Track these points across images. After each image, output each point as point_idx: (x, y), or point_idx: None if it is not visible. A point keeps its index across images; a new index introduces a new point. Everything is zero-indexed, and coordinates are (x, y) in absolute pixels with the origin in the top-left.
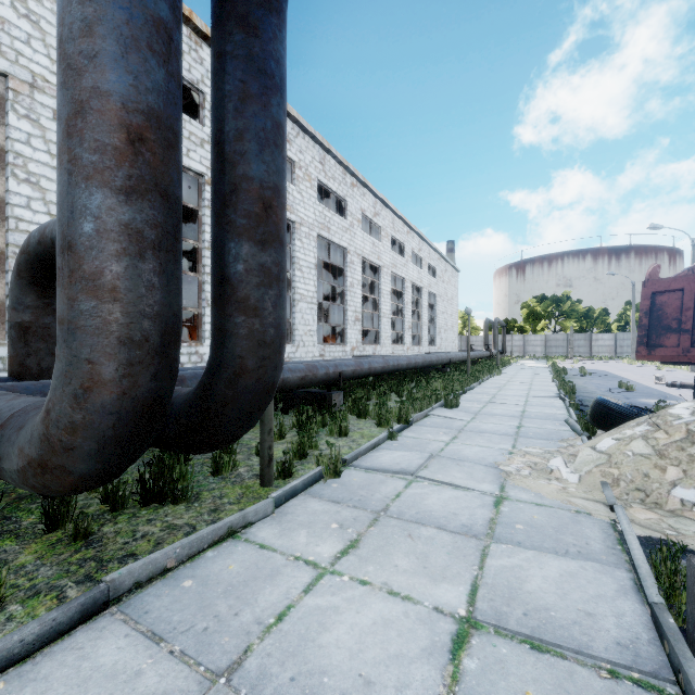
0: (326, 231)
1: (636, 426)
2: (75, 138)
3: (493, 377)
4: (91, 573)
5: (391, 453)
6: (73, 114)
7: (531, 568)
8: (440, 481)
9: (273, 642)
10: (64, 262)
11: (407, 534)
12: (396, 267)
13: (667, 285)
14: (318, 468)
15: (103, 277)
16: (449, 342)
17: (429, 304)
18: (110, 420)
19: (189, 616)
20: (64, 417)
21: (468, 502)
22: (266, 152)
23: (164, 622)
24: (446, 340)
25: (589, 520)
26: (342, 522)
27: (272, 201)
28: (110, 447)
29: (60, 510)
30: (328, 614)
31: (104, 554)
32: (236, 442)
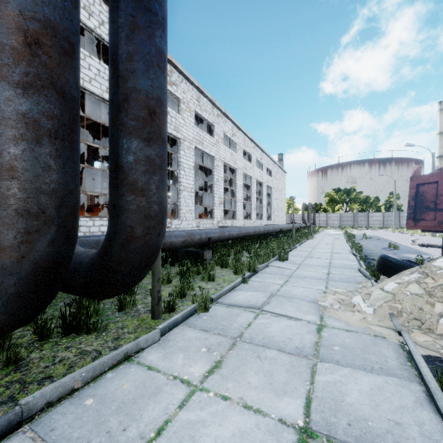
0: (200, 145)
1: (411, 274)
2: None
3: (308, 240)
4: (14, 394)
5: (244, 293)
6: None
7: (349, 383)
8: (278, 314)
9: None
10: None
11: (257, 356)
12: (246, 169)
13: (427, 179)
14: (193, 305)
15: (2, 158)
16: (279, 218)
17: (267, 193)
18: (11, 280)
19: (86, 432)
20: None
21: (299, 329)
22: (151, 71)
23: (65, 439)
24: (278, 216)
25: (384, 342)
26: (209, 347)
27: (155, 109)
28: (13, 302)
29: None
30: (197, 427)
31: (28, 377)
32: (137, 286)
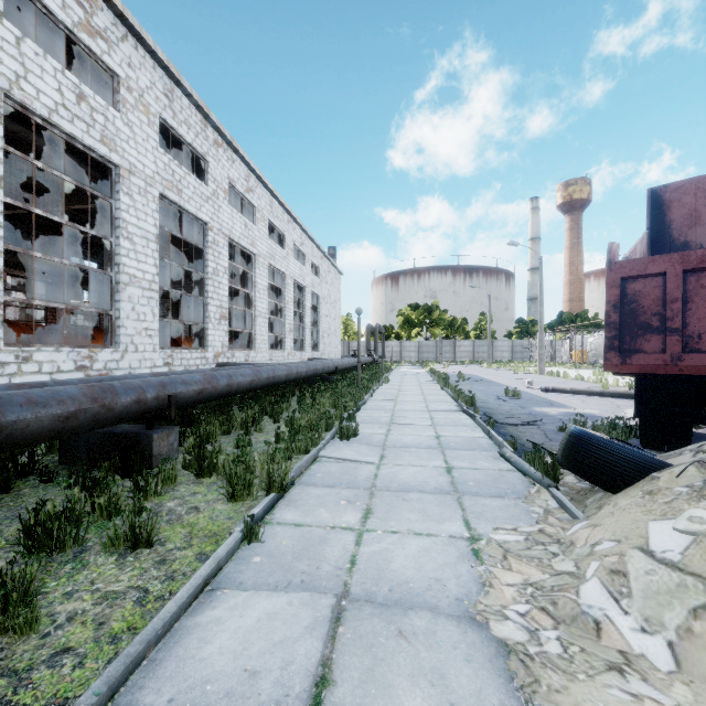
0: (175, 193)
1: (704, 498)
2: None
3: (382, 385)
4: None
5: (242, 608)
6: None
7: None
8: None
9: None
10: None
11: None
12: (275, 259)
13: (642, 267)
14: None
15: None
16: (332, 347)
17: (312, 306)
18: None
19: None
20: None
21: None
22: None
23: None
24: (330, 345)
25: None
26: None
27: None
28: None
29: None
30: None
31: None
32: None
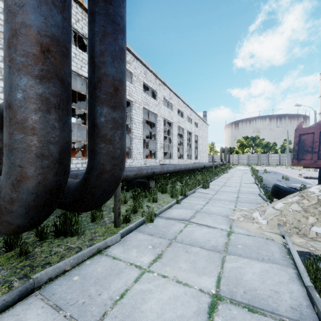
0: (147, 106)
1: (293, 197)
2: (12, 49)
3: (224, 174)
4: (27, 273)
5: (177, 210)
6: (11, 36)
7: (246, 268)
8: (201, 224)
9: (118, 309)
10: (7, 114)
11: (185, 251)
12: (180, 123)
13: (306, 130)
14: (142, 218)
15: (27, 122)
16: (204, 158)
17: (195, 140)
18: (32, 197)
19: (75, 296)
20: (7, 195)
21: (215, 234)
22: (116, 62)
23: (62, 299)
24: (203, 157)
25: (272, 243)
26: (154, 245)
27: (118, 86)
28: (32, 211)
29: (13, 241)
30: (146, 293)
31: (34, 263)
32: (103, 205)
